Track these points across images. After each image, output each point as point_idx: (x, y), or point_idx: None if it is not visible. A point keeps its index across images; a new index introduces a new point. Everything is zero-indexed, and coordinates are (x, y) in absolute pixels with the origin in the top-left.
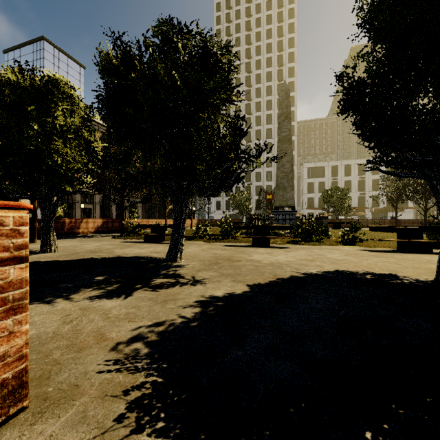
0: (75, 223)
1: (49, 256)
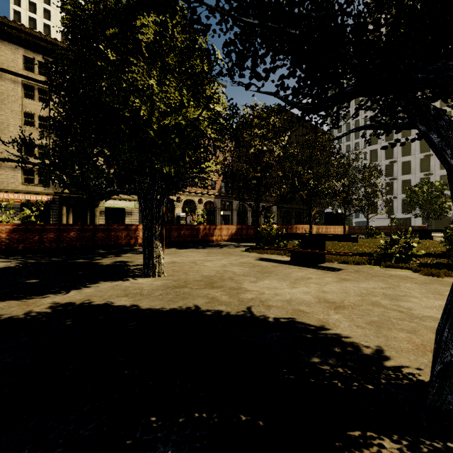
0: (209, 229)
1: (140, 289)
